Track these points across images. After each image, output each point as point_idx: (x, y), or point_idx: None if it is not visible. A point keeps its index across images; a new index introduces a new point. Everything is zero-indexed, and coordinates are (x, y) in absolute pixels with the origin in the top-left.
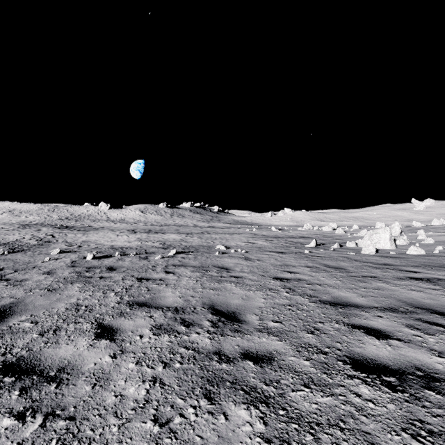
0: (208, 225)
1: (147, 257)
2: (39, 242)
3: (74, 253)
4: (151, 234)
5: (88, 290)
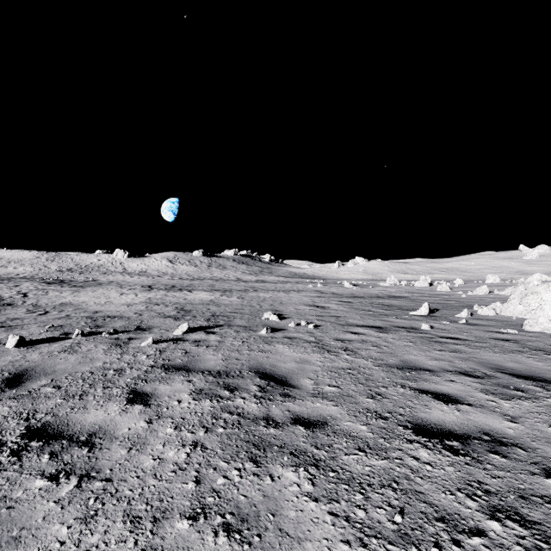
0: (256, 279)
1: (128, 341)
2: None
3: (9, 329)
4: (171, 292)
5: None
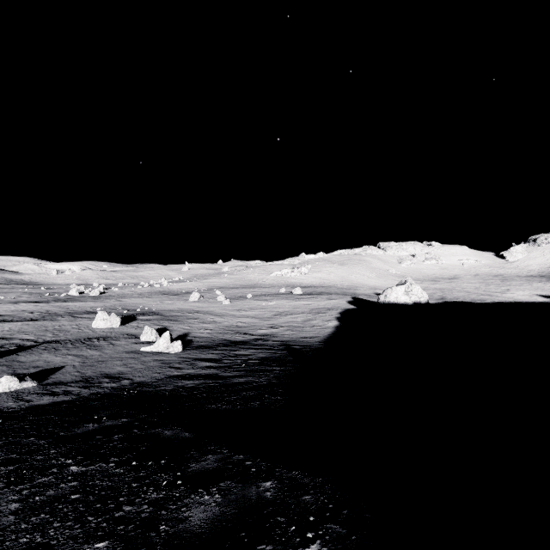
0: None
1: None
2: None
3: None
4: None
5: None
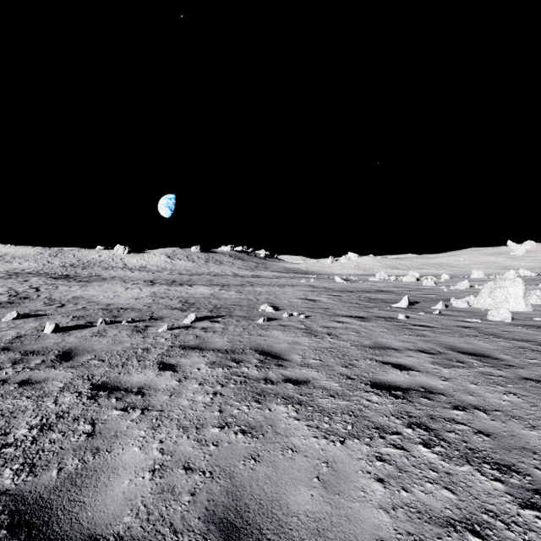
0: (251, 274)
1: (146, 328)
2: (12, 298)
3: (38, 318)
4: (173, 287)
5: None
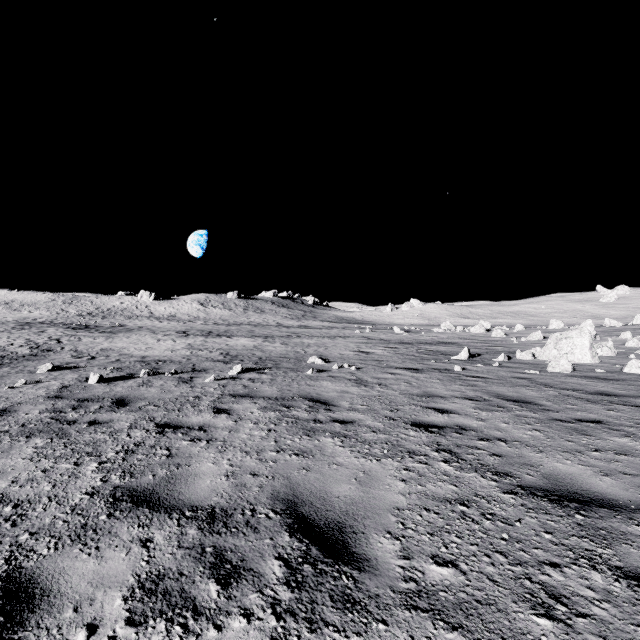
0: (298, 324)
1: (191, 379)
2: (34, 351)
3: (75, 370)
4: (210, 338)
5: (49, 457)
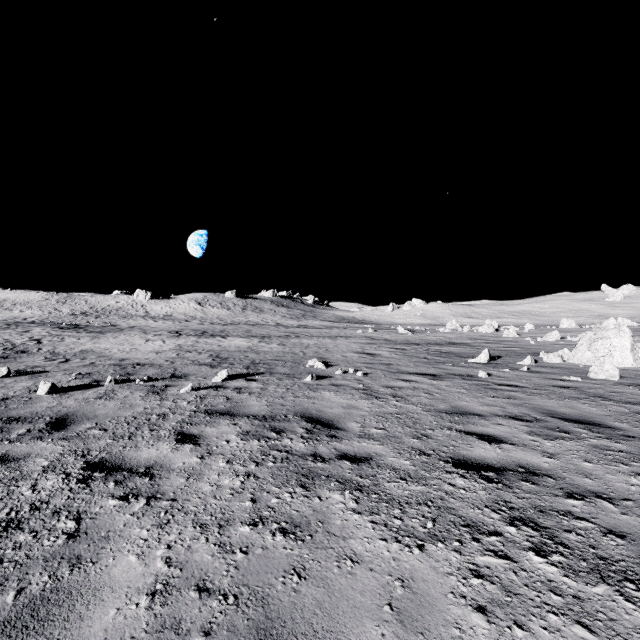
0: (297, 324)
1: (165, 388)
2: (6, 352)
3: (34, 376)
4: (203, 338)
5: None
